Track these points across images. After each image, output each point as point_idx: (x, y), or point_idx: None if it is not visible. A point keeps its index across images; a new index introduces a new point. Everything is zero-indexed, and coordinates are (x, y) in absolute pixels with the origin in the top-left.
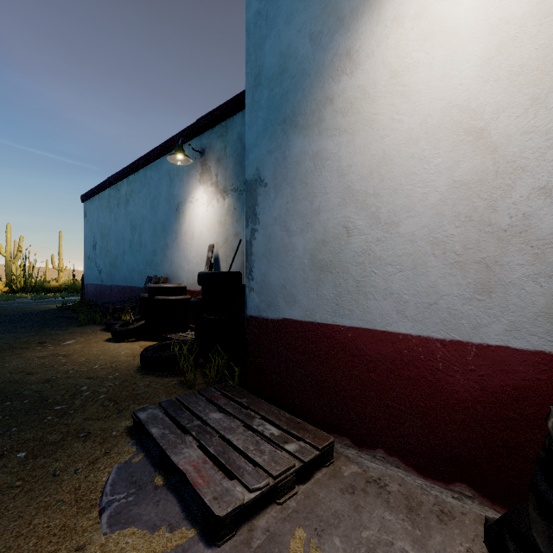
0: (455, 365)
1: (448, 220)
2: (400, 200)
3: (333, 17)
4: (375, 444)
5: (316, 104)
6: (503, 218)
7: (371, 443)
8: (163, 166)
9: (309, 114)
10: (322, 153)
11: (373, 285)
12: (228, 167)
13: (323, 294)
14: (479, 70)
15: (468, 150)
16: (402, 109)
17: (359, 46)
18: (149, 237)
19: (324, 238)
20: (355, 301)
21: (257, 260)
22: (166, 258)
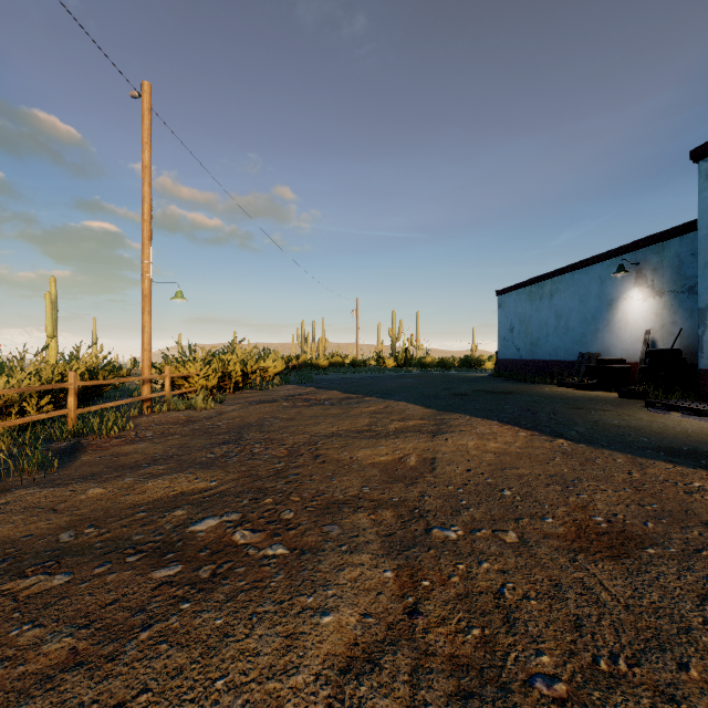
0: None
1: None
2: None
3: None
4: None
5: None
6: None
7: None
8: (593, 272)
9: None
10: None
11: None
12: (664, 275)
13: None
14: None
15: None
16: None
17: None
18: (577, 323)
19: None
20: None
21: (705, 344)
22: (596, 339)
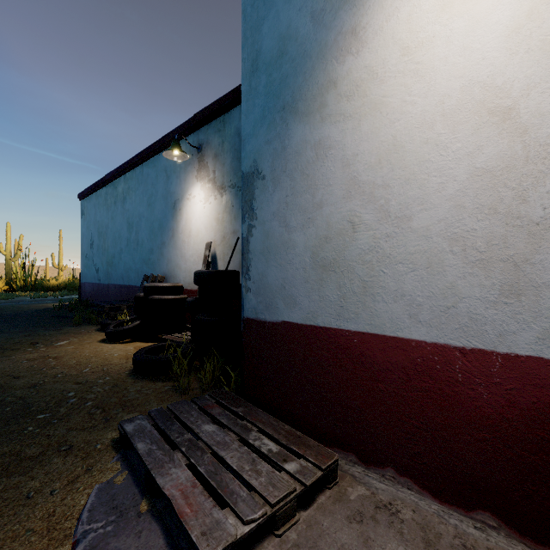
0: (477, 376)
1: (468, 213)
2: (413, 191)
3: None
4: (384, 462)
5: (318, 88)
6: (535, 209)
7: (380, 461)
8: (160, 162)
9: (311, 99)
10: (325, 141)
11: (382, 286)
12: (226, 162)
13: (326, 295)
14: (505, 41)
15: (493, 133)
16: (415, 89)
17: (365, 22)
18: (146, 235)
19: (327, 234)
20: (361, 303)
21: (254, 258)
22: (163, 257)
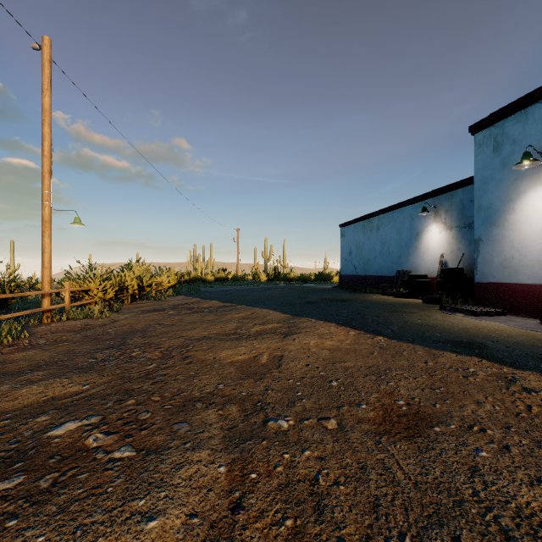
0: (541, 290)
1: (540, 256)
2: (528, 250)
3: (508, 198)
4: (521, 313)
5: (502, 220)
6: None
7: (520, 313)
8: (406, 211)
9: (499, 223)
10: (504, 235)
11: (520, 272)
12: (453, 215)
13: (504, 274)
14: None
15: None
16: (528, 227)
17: (516, 208)
18: (396, 249)
19: (504, 258)
20: (515, 276)
21: (479, 264)
22: (408, 260)
